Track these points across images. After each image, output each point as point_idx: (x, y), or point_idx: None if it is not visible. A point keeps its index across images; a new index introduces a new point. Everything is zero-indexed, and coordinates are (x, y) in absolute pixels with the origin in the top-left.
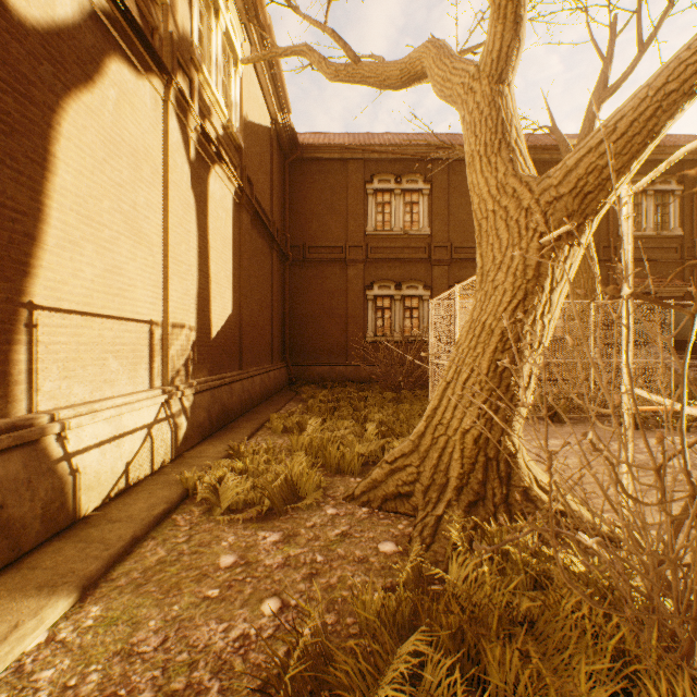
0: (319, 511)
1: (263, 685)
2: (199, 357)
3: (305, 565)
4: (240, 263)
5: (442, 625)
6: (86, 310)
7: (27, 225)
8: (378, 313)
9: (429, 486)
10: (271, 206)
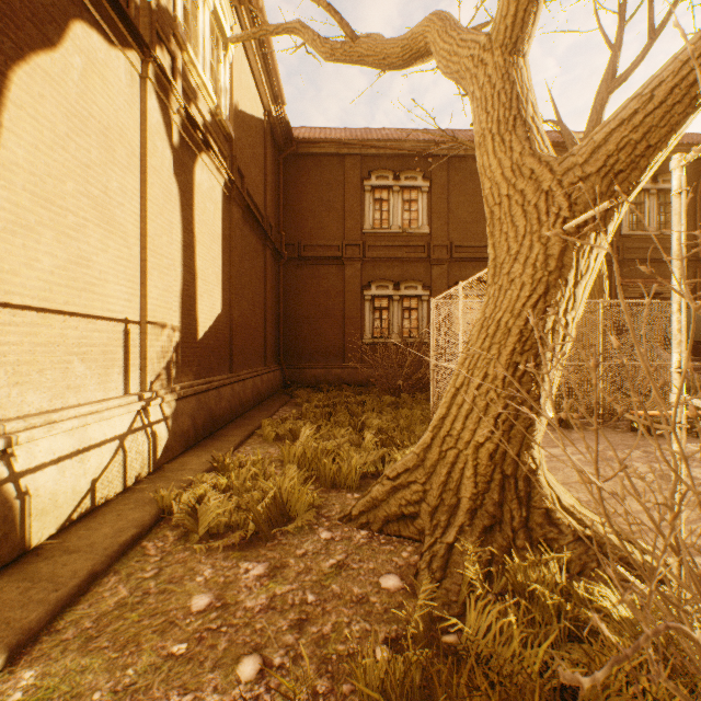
0: (312, 535)
1: None
2: (184, 360)
3: (293, 608)
4: (230, 259)
5: None
6: (44, 306)
7: None
8: (376, 313)
9: (437, 506)
10: (265, 202)
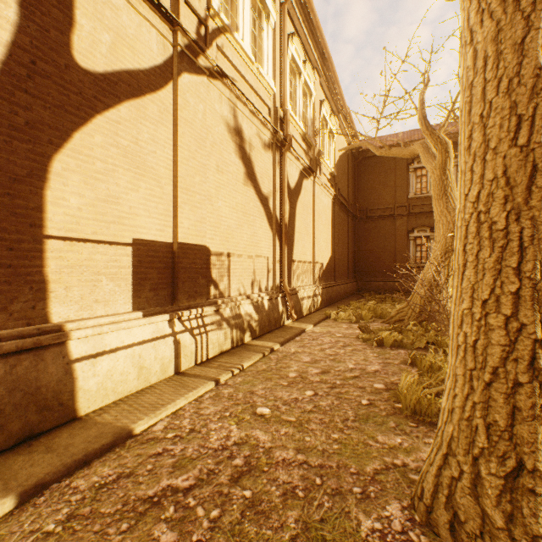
0: (371, 323)
1: (357, 336)
2: (321, 275)
3: None
4: (334, 230)
5: (396, 330)
6: (299, 260)
7: (292, 240)
8: (417, 248)
9: (409, 317)
10: (347, 192)
